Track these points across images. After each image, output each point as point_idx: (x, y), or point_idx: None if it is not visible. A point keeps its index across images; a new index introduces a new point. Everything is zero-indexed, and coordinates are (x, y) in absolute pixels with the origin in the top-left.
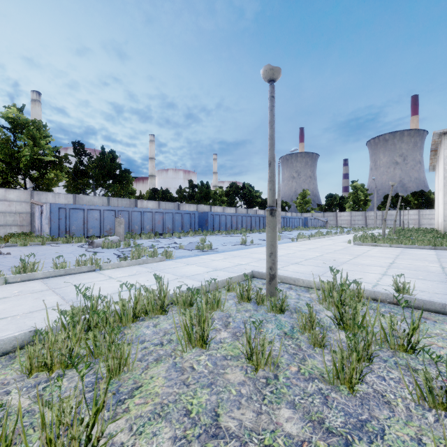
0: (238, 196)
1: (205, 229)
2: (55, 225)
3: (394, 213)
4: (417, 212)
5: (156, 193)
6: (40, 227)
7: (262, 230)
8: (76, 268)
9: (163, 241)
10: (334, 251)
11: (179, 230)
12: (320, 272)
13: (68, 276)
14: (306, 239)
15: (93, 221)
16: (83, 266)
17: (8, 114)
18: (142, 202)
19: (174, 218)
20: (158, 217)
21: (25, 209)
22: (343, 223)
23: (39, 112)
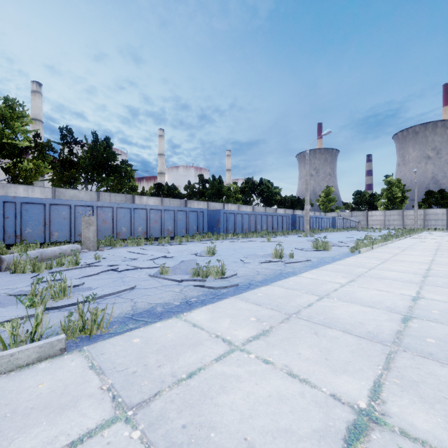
0: (254, 193)
1: (217, 231)
2: None
3: (439, 212)
4: None
5: (161, 189)
6: None
7: (287, 233)
8: None
9: (152, 250)
10: None
11: (183, 233)
12: None
13: None
14: (369, 248)
15: (59, 220)
16: None
17: None
18: (141, 198)
19: (176, 218)
20: (154, 216)
21: None
22: (376, 224)
23: (39, 104)
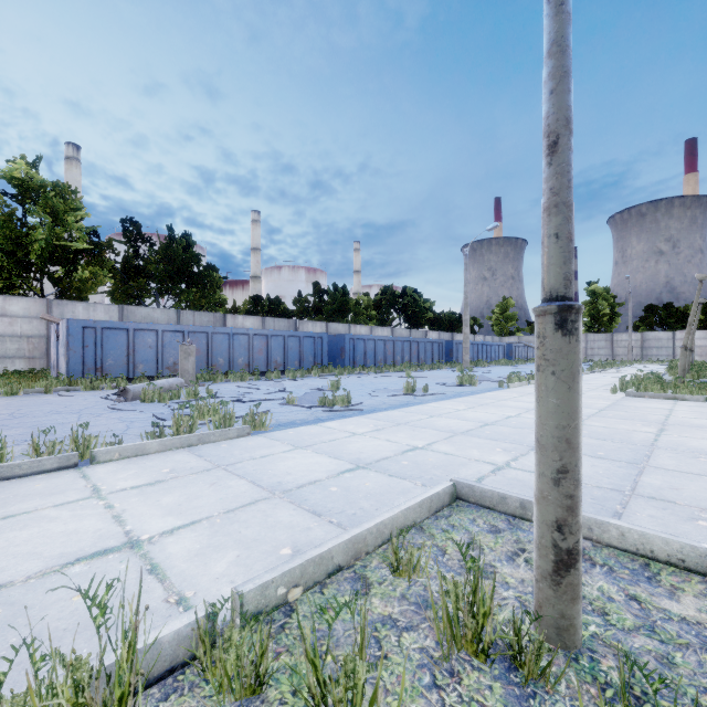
0: (395, 309)
1: (340, 364)
2: (76, 357)
3: (663, 336)
4: (705, 335)
5: (260, 304)
6: (56, 360)
7: (437, 366)
8: (26, 463)
9: (263, 386)
10: (600, 412)
11: (296, 366)
12: (623, 480)
13: (1, 484)
14: (524, 383)
15: (144, 349)
16: (46, 456)
17: (13, 173)
18: (235, 318)
19: (286, 346)
20: (258, 343)
21: (38, 329)
22: None
23: (77, 176)
